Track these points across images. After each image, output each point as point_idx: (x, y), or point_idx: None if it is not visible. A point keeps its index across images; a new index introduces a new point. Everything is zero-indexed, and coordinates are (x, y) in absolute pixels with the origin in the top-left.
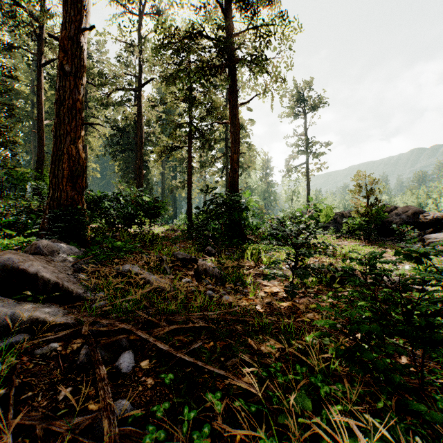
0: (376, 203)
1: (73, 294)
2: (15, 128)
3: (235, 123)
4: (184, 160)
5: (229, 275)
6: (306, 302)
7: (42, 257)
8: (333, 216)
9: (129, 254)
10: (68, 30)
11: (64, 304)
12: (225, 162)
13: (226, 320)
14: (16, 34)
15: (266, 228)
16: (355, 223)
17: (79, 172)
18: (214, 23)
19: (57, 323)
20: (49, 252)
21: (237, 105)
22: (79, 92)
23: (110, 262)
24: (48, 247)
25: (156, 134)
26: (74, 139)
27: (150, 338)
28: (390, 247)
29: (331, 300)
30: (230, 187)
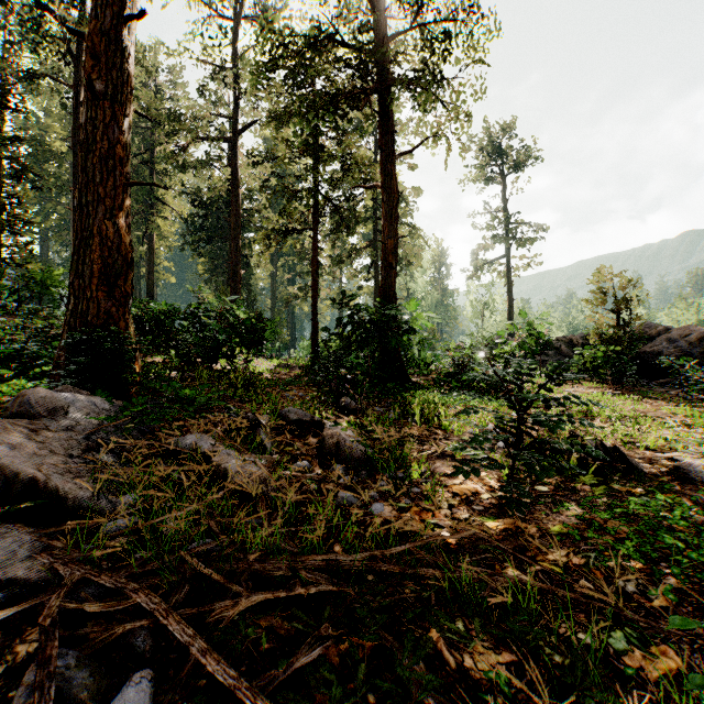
0: (635, 320)
1: (66, 502)
2: (46, 207)
3: (391, 186)
4: (307, 253)
5: (382, 453)
6: (541, 517)
7: (24, 423)
8: (555, 343)
9: (205, 410)
10: (101, 22)
11: (46, 524)
12: (374, 255)
13: (379, 570)
14: (40, 55)
15: (442, 363)
16: (597, 355)
17: (119, 268)
18: (356, 19)
19: (2, 582)
20: (48, 412)
21: (394, 156)
22: (120, 129)
23: (167, 427)
24: (49, 401)
25: (263, 212)
26: (111, 210)
27: (195, 641)
28: (662, 397)
29: (589, 512)
30: (383, 295)
